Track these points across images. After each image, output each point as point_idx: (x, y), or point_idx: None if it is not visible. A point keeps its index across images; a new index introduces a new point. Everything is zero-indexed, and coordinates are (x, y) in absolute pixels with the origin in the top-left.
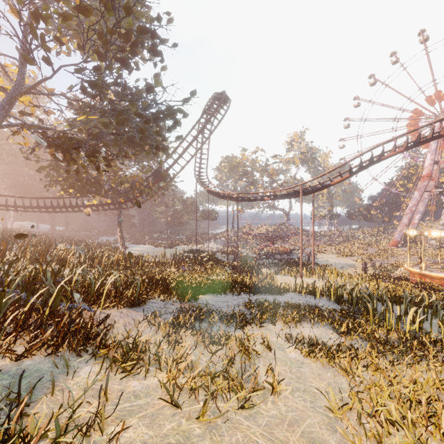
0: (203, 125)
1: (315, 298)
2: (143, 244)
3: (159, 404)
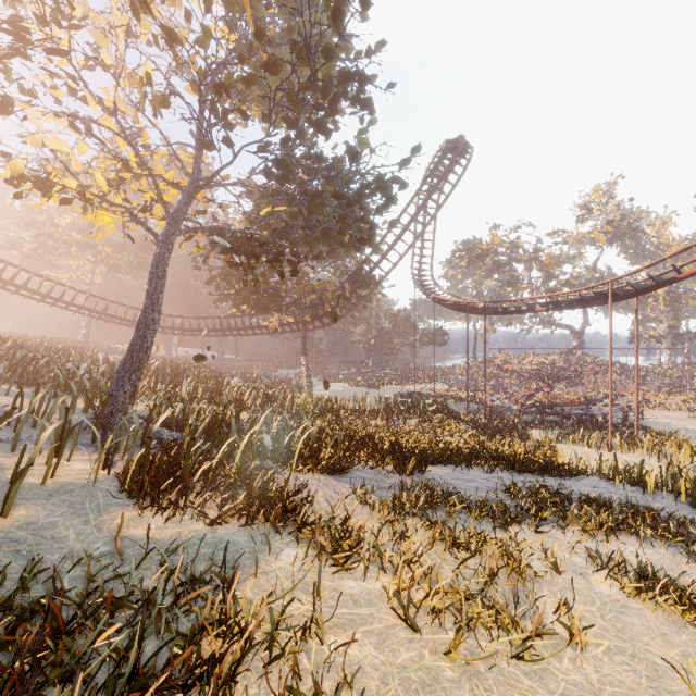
0: (427, 196)
1: (643, 493)
2: (334, 381)
3: (388, 620)
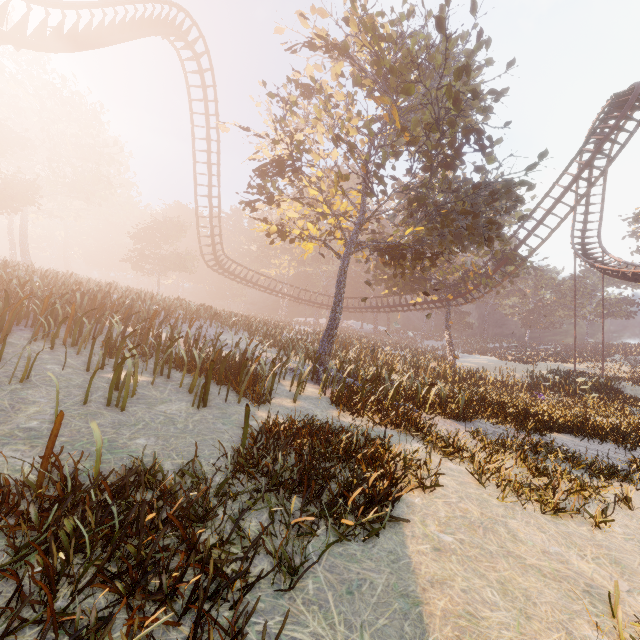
0: (584, 164)
1: None
2: (481, 354)
3: (468, 480)
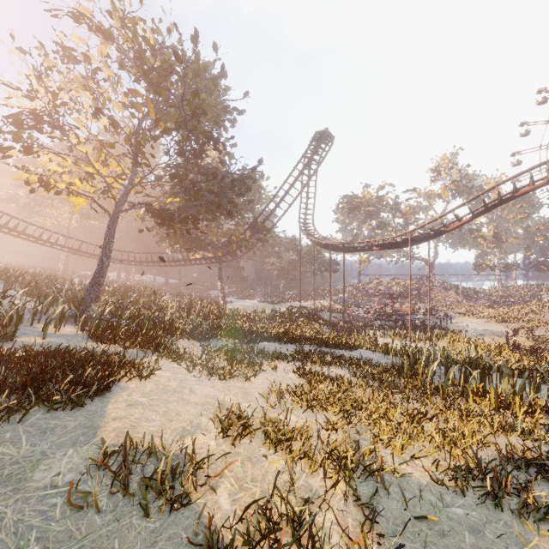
0: (300, 171)
1: (385, 356)
2: (248, 299)
3: (182, 372)
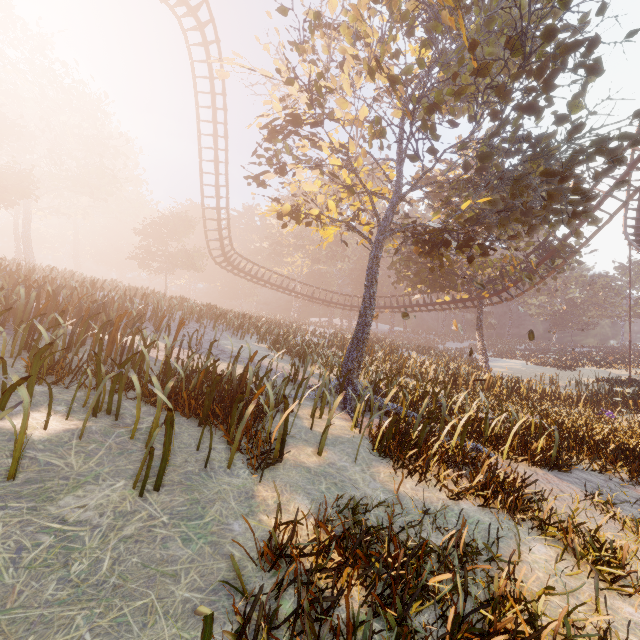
0: None
1: None
2: (510, 358)
3: None
